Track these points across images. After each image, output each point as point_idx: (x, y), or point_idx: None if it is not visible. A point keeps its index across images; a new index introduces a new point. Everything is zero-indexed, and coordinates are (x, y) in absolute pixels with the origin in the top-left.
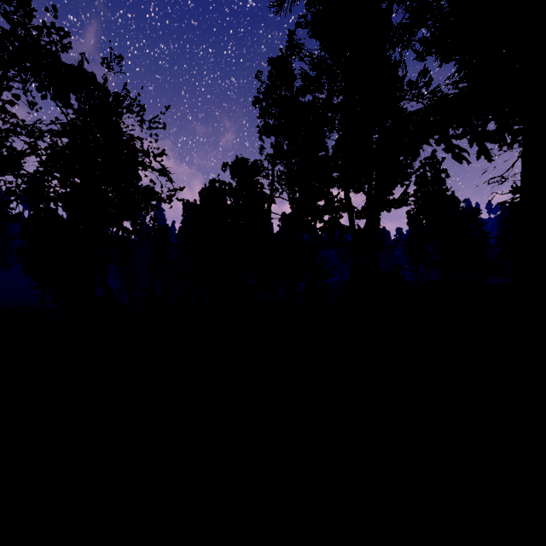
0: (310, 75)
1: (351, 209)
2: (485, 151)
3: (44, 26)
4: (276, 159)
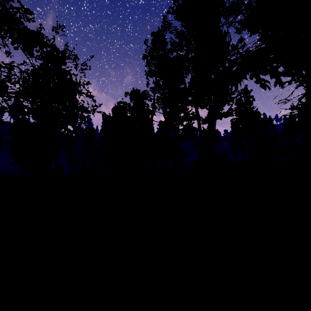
0: (175, 41)
1: (199, 118)
2: (280, 82)
3: (13, 2)
4: (156, 90)
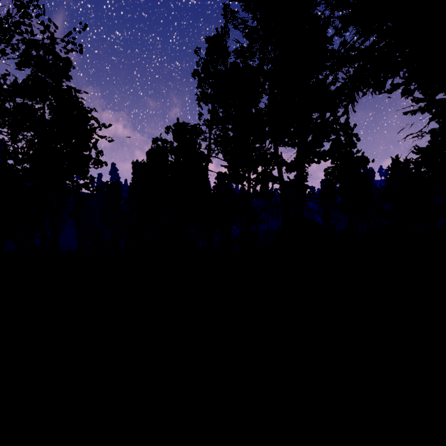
0: (242, 45)
1: (282, 162)
2: None
3: None
4: (213, 123)
